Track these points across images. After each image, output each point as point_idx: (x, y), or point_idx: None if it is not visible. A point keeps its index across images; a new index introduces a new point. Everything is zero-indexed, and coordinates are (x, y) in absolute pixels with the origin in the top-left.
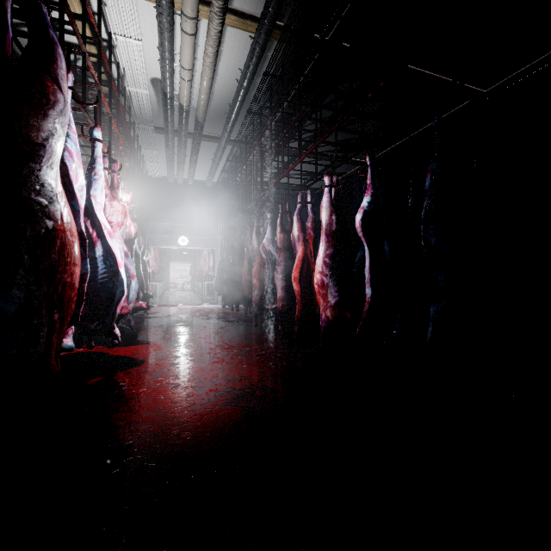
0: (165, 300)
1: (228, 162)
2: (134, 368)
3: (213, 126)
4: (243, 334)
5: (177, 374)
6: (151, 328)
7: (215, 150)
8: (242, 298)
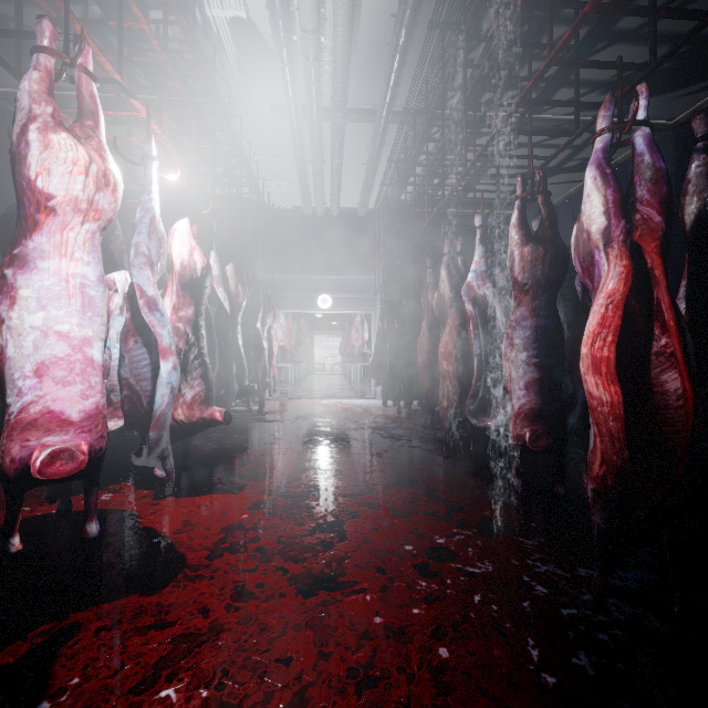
0: (303, 389)
1: (392, 165)
2: (143, 597)
3: (365, 84)
4: (422, 478)
5: (228, 666)
6: (257, 446)
7: (370, 142)
8: (416, 394)
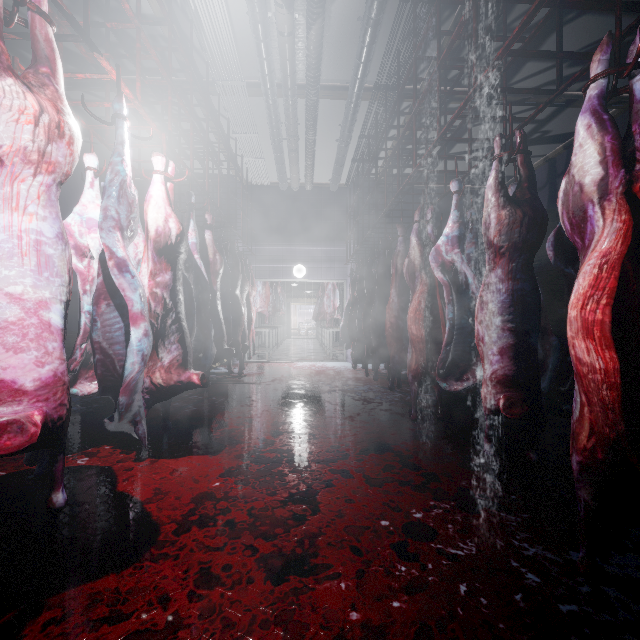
0: (280, 353)
1: (362, 142)
2: (101, 580)
3: (338, 61)
4: (395, 444)
5: None
6: (233, 408)
7: (342, 119)
8: (387, 359)
